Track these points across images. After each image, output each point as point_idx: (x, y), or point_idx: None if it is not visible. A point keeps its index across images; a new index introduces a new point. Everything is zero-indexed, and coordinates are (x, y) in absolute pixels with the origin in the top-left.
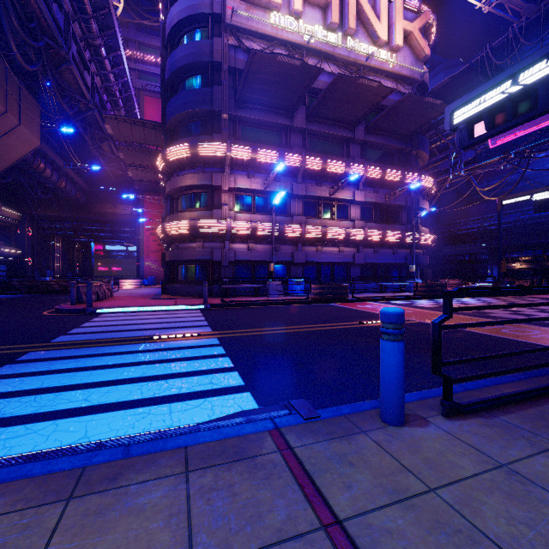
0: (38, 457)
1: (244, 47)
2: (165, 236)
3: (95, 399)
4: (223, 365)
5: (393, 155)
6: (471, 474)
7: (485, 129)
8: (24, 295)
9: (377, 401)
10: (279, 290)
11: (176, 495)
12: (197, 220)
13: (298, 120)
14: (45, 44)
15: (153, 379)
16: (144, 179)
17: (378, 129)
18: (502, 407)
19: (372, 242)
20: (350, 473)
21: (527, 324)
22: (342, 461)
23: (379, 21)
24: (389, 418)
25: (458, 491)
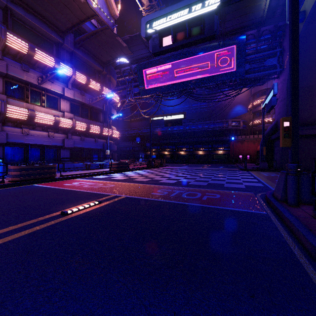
0: None
1: None
2: None
3: None
4: None
5: (95, 73)
6: None
7: (170, 42)
8: None
9: None
10: None
11: None
12: None
13: None
14: None
15: None
16: None
17: (84, 47)
18: None
19: (79, 131)
20: None
21: (186, 187)
22: None
23: None
24: None
25: None
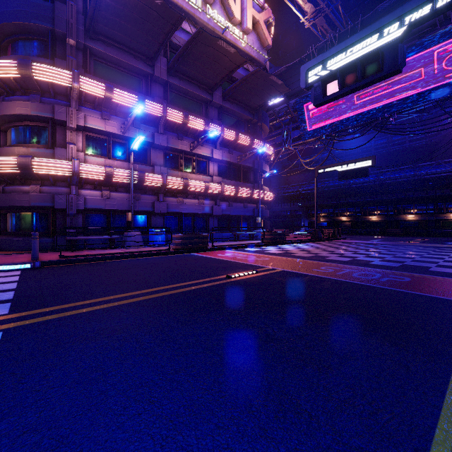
0: None
1: None
2: None
3: None
4: None
5: (243, 124)
6: None
7: (337, 89)
8: None
9: None
10: (138, 241)
11: None
12: (30, 157)
13: (160, 70)
14: None
15: None
16: None
17: (232, 97)
18: None
19: (228, 196)
20: None
21: (363, 266)
22: None
23: (234, 0)
24: None
25: None
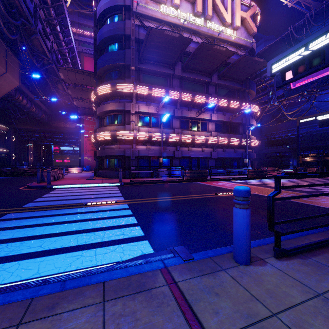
0: (1, 291)
1: (144, 26)
2: (96, 141)
3: (47, 245)
4: (131, 222)
5: (234, 92)
6: (299, 302)
7: (292, 75)
8: (9, 177)
9: (230, 247)
10: (165, 174)
11: (95, 320)
12: (116, 131)
13: (177, 71)
14: (22, 22)
15: (85, 232)
16: (83, 106)
17: (225, 76)
18: (312, 251)
19: (222, 145)
20: (217, 302)
21: None
22: (211, 292)
23: (226, 11)
24: (240, 259)
25: (292, 316)
